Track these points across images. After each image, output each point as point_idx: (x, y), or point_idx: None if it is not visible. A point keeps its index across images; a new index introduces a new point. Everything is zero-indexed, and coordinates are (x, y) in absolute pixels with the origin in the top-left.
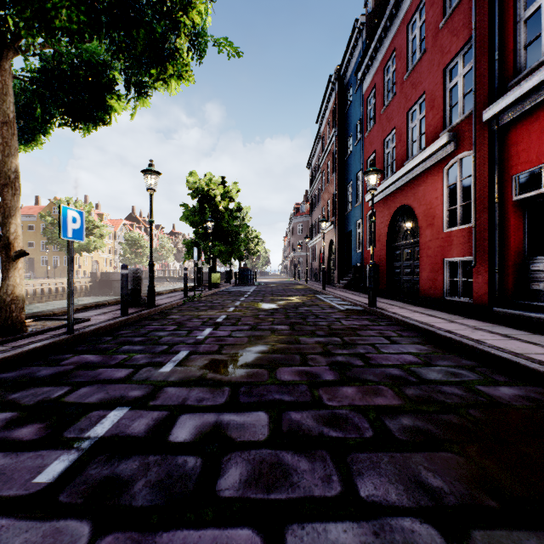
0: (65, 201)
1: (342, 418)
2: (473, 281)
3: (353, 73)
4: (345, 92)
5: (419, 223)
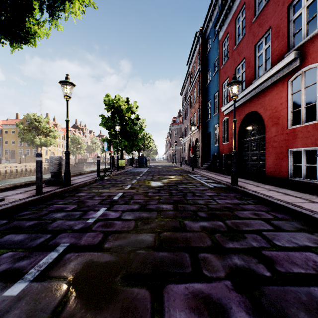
0: (32, 115)
1: None
2: None
3: (211, 29)
4: (206, 42)
5: (265, 123)
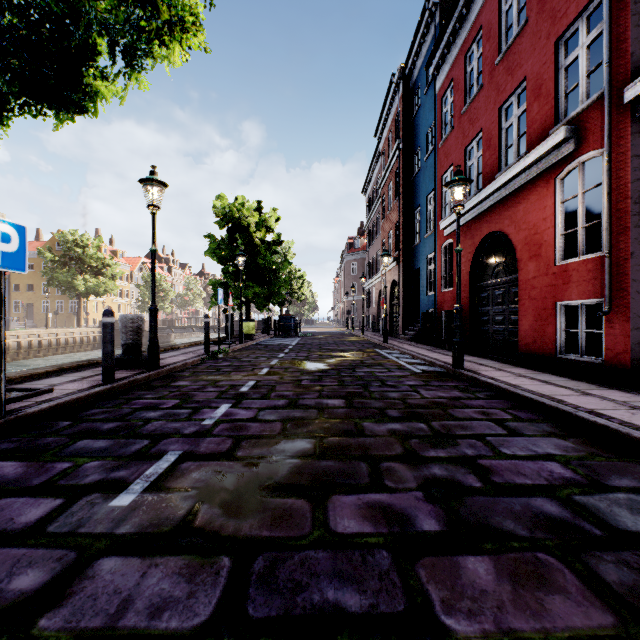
0: (69, 233)
1: None
2: (606, 333)
3: (422, 69)
4: (412, 94)
5: (518, 254)
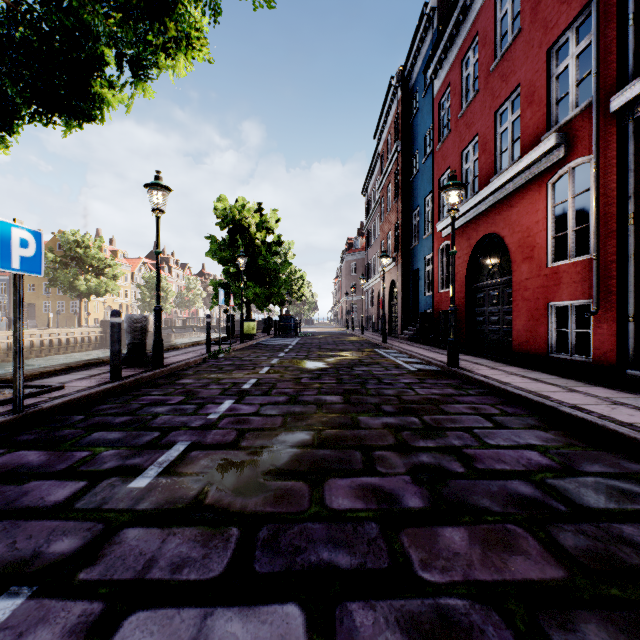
0: (70, 234)
1: (461, 627)
2: (594, 333)
3: (420, 73)
4: (410, 97)
5: (511, 256)
